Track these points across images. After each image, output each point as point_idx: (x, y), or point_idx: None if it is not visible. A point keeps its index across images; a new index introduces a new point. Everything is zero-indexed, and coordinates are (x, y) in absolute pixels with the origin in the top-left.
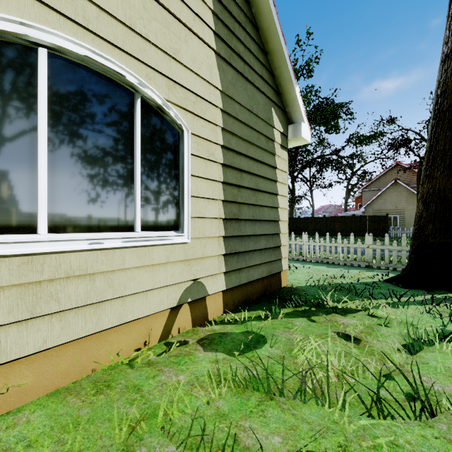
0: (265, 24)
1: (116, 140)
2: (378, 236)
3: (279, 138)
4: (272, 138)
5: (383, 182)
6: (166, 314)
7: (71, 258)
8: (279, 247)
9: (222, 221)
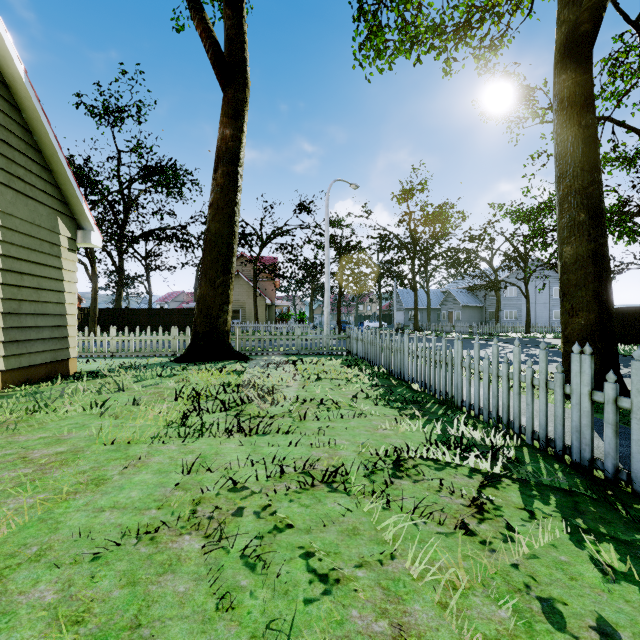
0: (49, 152)
1: None
2: None
3: (66, 243)
4: (58, 244)
5: None
6: None
7: None
8: (66, 337)
9: (1, 315)
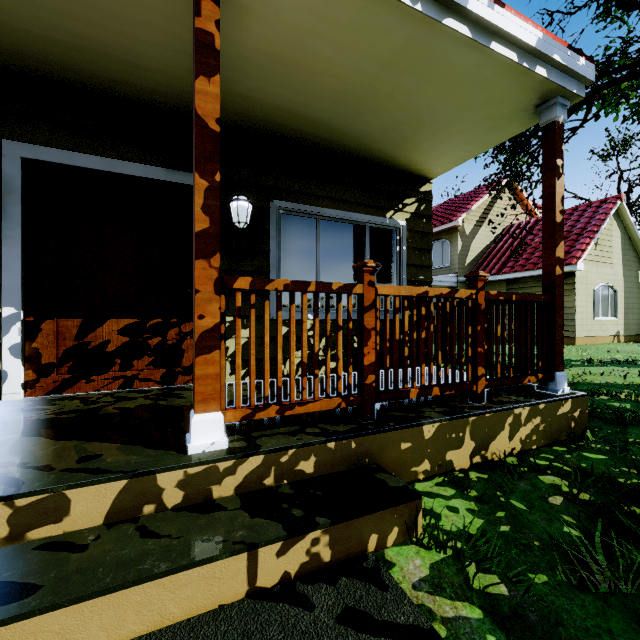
0: (637, 244)
1: (606, 298)
2: None
3: None
4: (638, 282)
5: None
6: (613, 337)
7: (603, 321)
8: None
9: (623, 314)
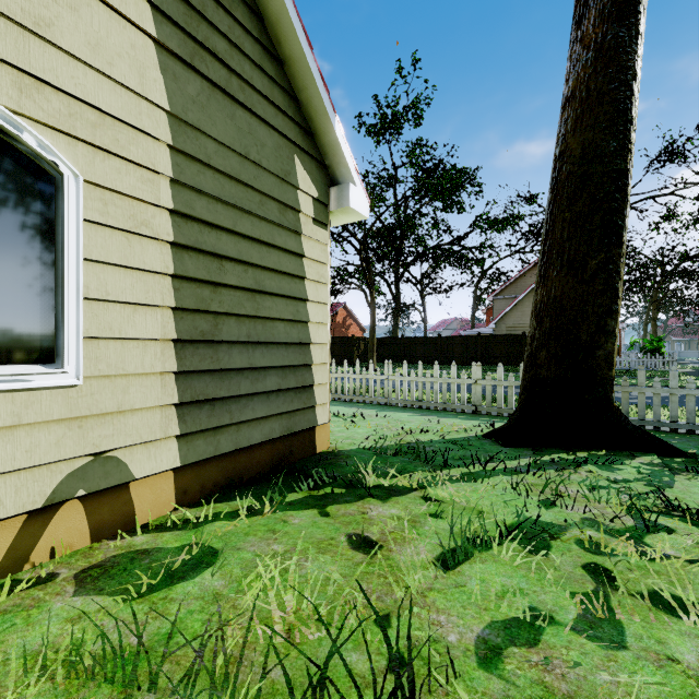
0: (272, 11)
1: None
2: (512, 365)
3: (310, 207)
4: (293, 206)
5: (521, 287)
6: (14, 525)
7: None
8: (310, 387)
9: (171, 345)
